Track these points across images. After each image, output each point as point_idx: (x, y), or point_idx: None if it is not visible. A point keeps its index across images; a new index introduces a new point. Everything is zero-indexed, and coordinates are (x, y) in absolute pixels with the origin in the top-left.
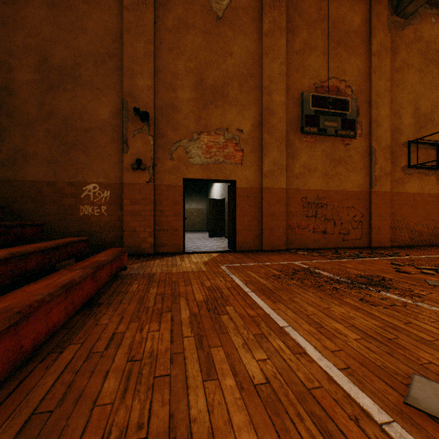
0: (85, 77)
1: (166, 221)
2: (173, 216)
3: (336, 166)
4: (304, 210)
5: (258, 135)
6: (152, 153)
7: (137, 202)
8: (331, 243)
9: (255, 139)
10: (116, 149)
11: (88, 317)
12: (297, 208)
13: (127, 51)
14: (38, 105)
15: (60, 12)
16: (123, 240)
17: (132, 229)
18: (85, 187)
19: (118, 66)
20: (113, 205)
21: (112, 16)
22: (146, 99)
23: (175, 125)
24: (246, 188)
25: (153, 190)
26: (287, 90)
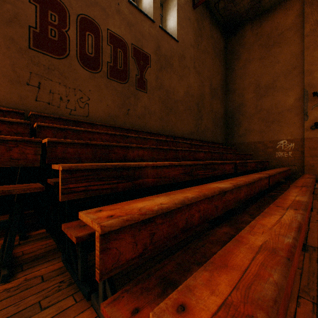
0: (278, 85)
1: None
2: None
3: None
4: None
5: None
6: None
7: (314, 149)
8: None
9: None
10: (297, 119)
11: (316, 195)
12: None
13: (306, 61)
14: (254, 107)
15: (264, 59)
16: (302, 171)
17: (309, 165)
18: (278, 142)
19: (299, 72)
20: (296, 151)
21: (295, 45)
22: None
23: None
24: None
25: None
26: None
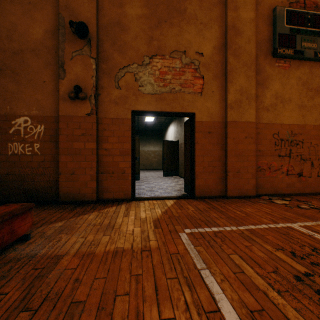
0: None
1: (111, 162)
2: (120, 155)
3: (314, 96)
4: (275, 148)
5: (221, 59)
6: (94, 79)
7: (76, 139)
8: (308, 187)
9: (218, 64)
10: (51, 76)
11: None
12: (267, 146)
13: None
14: None
15: None
16: (59, 184)
17: (69, 171)
18: (14, 121)
19: None
20: (48, 142)
21: None
22: (86, 13)
23: (123, 46)
24: (207, 122)
25: (95, 124)
26: (255, 6)
